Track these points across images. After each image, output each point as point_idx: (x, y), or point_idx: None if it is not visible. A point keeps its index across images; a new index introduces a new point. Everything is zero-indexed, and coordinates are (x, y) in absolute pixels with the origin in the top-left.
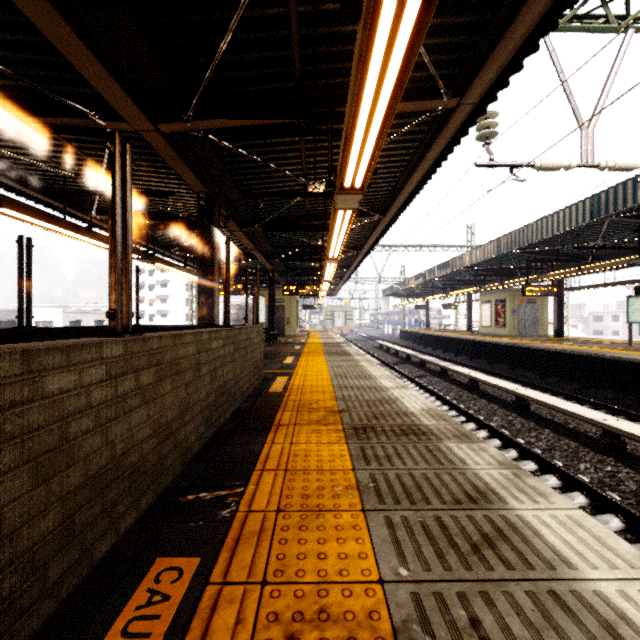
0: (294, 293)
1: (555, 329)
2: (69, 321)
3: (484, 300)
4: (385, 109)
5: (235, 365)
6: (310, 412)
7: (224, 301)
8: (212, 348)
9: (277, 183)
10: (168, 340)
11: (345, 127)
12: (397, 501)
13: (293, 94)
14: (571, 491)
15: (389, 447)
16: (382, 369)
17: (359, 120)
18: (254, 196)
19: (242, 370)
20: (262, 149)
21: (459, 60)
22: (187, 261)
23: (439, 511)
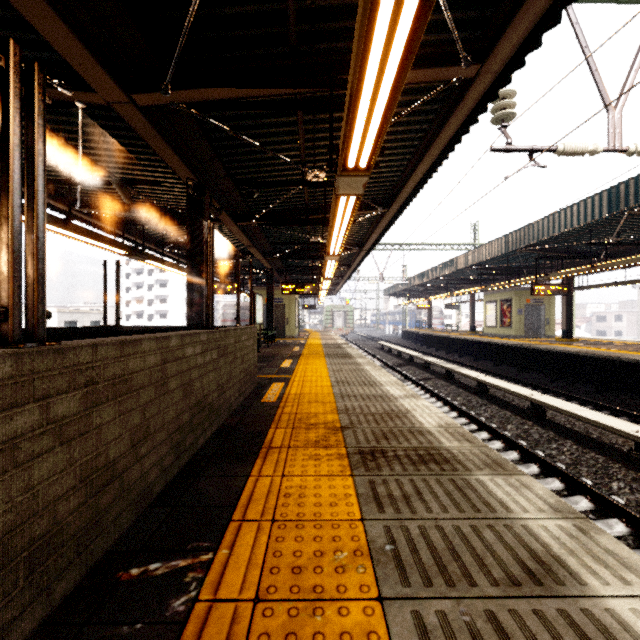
0: (293, 292)
1: (564, 329)
2: (64, 321)
3: (489, 300)
4: (400, 57)
5: (220, 373)
6: (307, 429)
7: (206, 298)
8: (186, 356)
9: (273, 172)
10: (110, 349)
11: (350, 82)
12: (427, 579)
13: (288, 60)
14: (606, 516)
15: (406, 482)
16: (387, 374)
17: (368, 71)
18: (248, 185)
19: (229, 378)
20: (255, 131)
21: (481, 19)
22: (182, 259)
23: (491, 600)
